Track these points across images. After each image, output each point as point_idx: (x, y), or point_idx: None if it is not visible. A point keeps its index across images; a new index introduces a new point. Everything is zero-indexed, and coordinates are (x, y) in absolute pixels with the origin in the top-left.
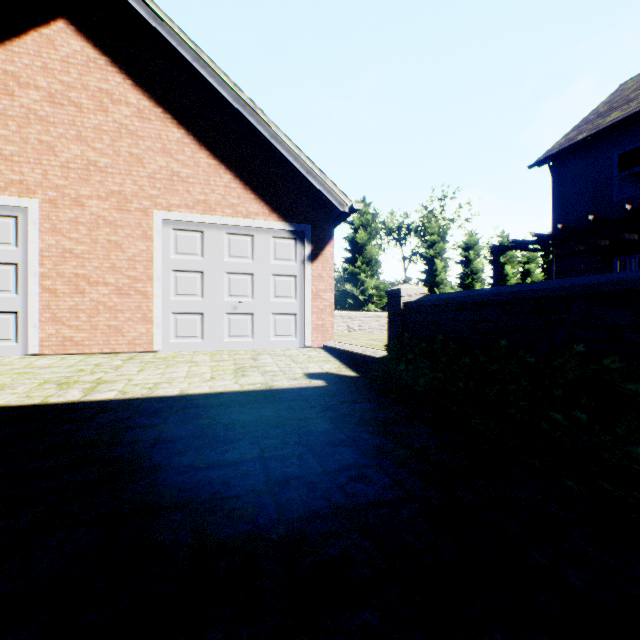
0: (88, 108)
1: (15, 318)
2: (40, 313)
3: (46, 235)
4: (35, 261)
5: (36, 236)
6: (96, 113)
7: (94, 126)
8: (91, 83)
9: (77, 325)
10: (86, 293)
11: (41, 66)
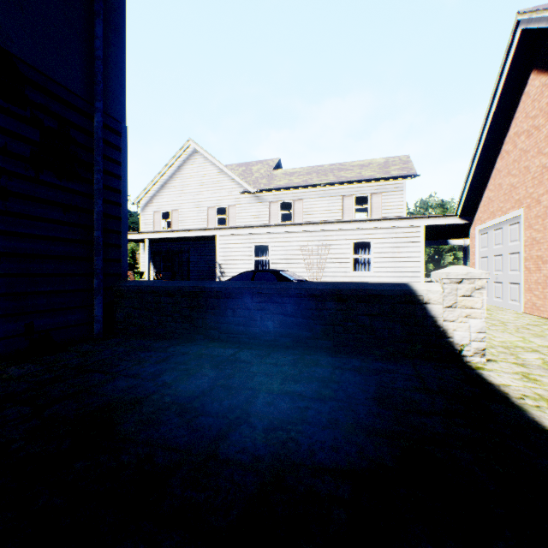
0: (541, 125)
1: (517, 287)
2: (523, 284)
3: (525, 231)
4: (522, 249)
5: (522, 233)
6: (544, 125)
7: (543, 136)
8: (542, 104)
9: (536, 294)
10: (540, 270)
11: (524, 116)
